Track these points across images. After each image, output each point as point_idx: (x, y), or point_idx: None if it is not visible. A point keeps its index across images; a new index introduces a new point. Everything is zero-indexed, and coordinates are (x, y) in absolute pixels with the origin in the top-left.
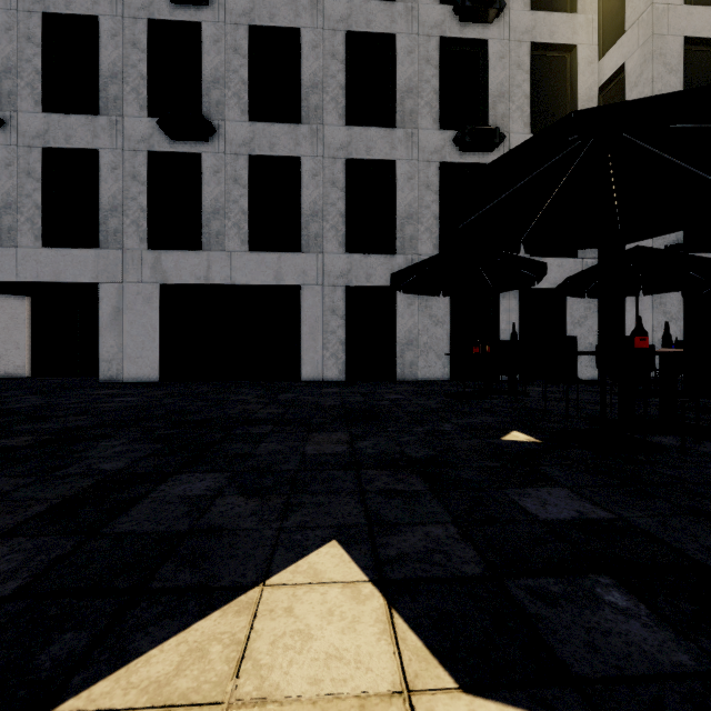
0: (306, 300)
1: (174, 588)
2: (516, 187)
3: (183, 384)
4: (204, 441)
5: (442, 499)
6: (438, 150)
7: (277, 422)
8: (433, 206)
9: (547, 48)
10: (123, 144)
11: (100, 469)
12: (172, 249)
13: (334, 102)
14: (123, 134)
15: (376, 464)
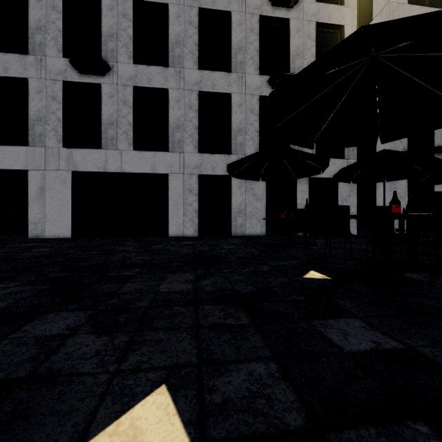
0: (172, 183)
1: None
2: (312, 100)
3: (87, 239)
4: (83, 282)
5: (263, 332)
6: (258, 88)
7: (144, 266)
8: (255, 123)
9: (326, 26)
10: (46, 75)
11: None
12: (81, 148)
13: (191, 54)
14: (46, 69)
15: (211, 300)
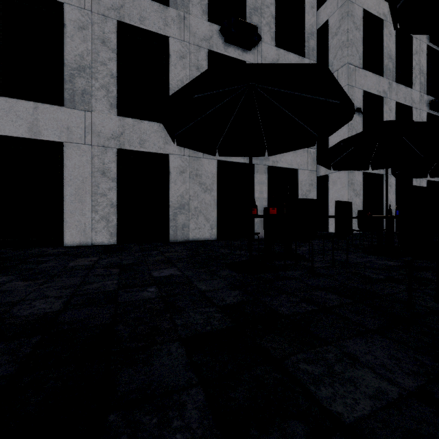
0: (70, 159)
1: None
2: None
3: None
4: None
5: None
6: (206, 38)
7: None
8: None
9: None
10: None
11: None
12: None
13: None
14: None
15: None
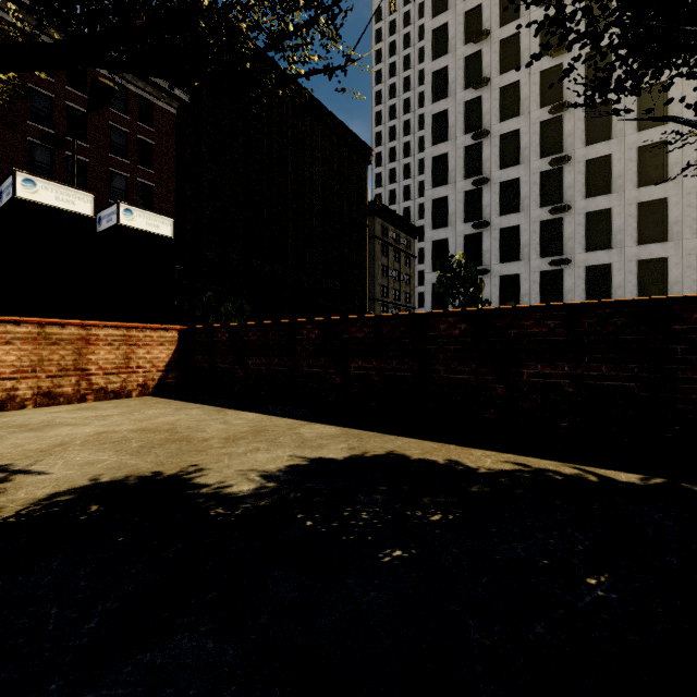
0: None
1: None
2: None
3: None
4: None
5: None
6: (695, 248)
7: None
8: (692, 276)
9: None
10: (530, 270)
11: None
12: None
13: (630, 236)
14: (530, 267)
15: None
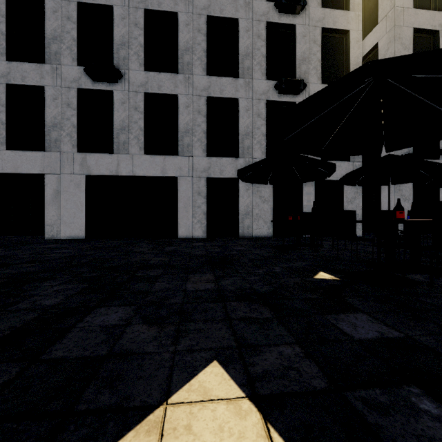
0: (181, 186)
1: (97, 409)
2: (321, 114)
3: (101, 240)
4: (117, 281)
5: (285, 324)
6: (265, 93)
7: (165, 267)
8: (262, 127)
9: (331, 31)
10: (61, 83)
11: (42, 304)
12: (94, 152)
13: (200, 60)
14: (61, 77)
15: (235, 298)
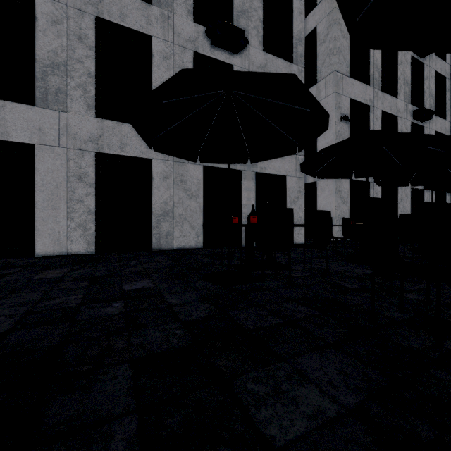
0: (42, 162)
1: None
2: None
3: None
4: None
5: None
6: (192, 40)
7: None
8: None
9: None
10: None
11: None
12: None
13: None
14: None
15: None
